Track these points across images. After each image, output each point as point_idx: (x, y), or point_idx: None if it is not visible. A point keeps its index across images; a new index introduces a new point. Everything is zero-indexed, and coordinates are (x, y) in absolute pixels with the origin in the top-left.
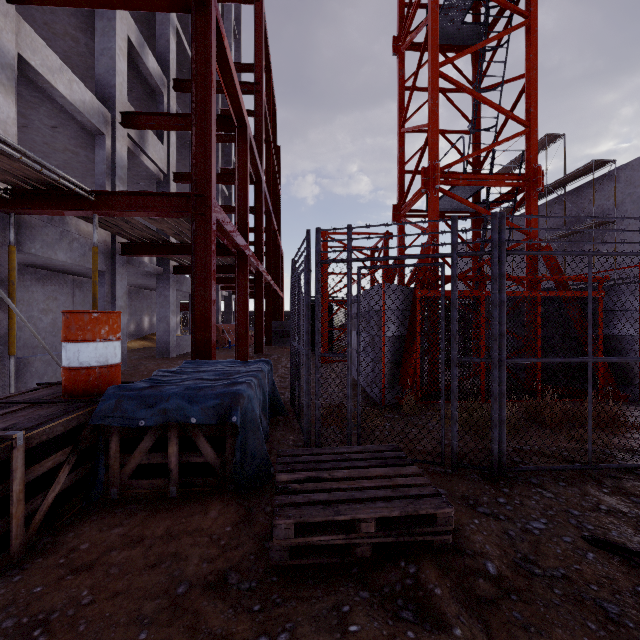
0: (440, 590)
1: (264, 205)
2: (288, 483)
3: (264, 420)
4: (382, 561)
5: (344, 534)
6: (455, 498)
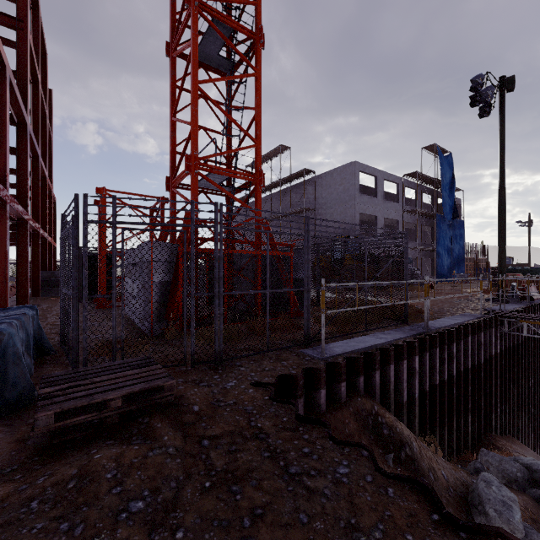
0: (161, 424)
1: (30, 149)
2: (51, 393)
3: (28, 358)
4: (127, 423)
5: (97, 412)
6: (188, 382)
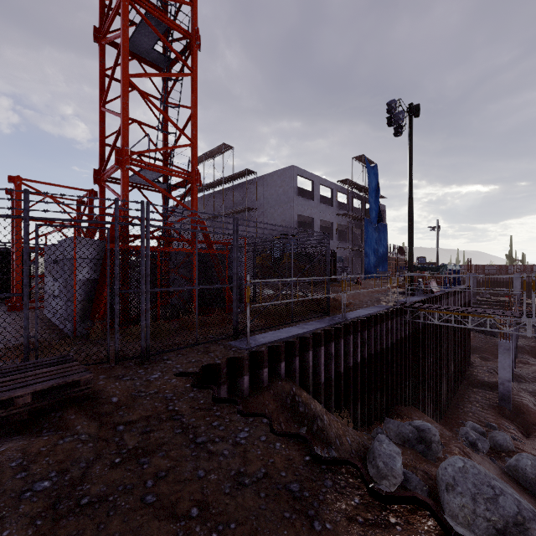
0: (75, 416)
1: None
2: None
3: None
4: (37, 419)
5: (3, 409)
6: (110, 378)
